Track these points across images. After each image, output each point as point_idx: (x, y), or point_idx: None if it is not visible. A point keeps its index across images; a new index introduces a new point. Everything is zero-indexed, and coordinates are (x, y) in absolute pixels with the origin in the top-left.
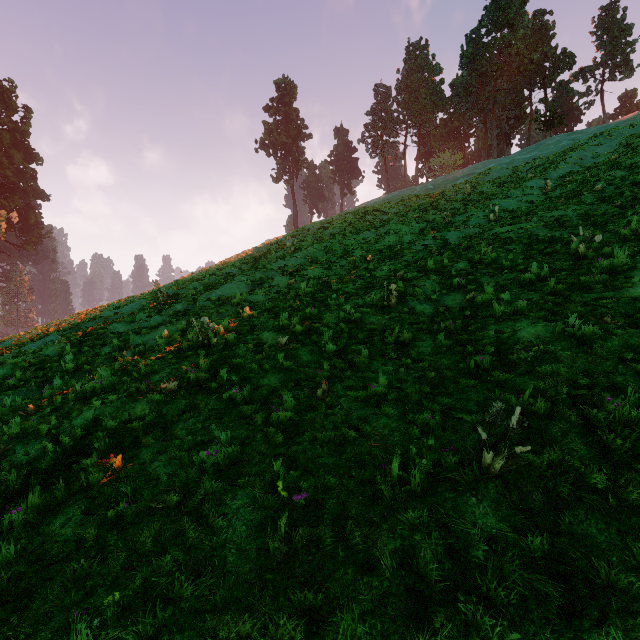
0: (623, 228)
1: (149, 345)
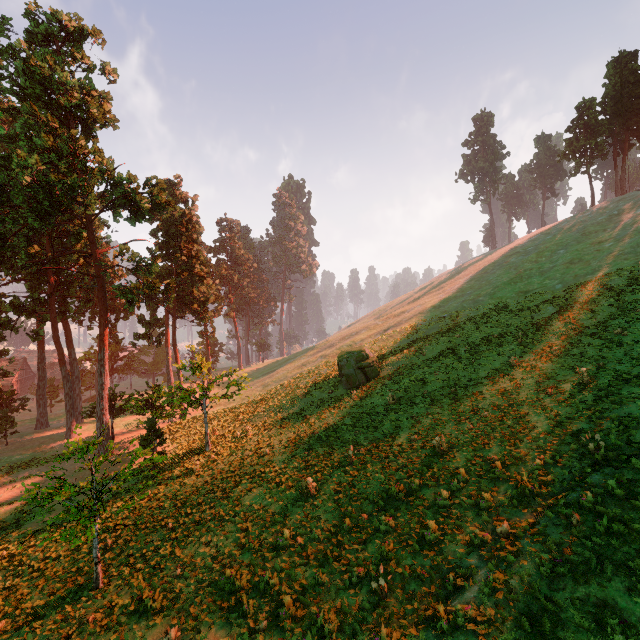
0: (632, 286)
1: (437, 329)
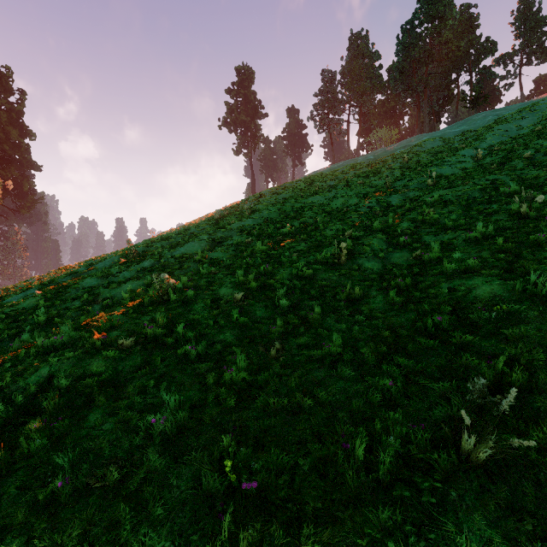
0: None
1: (116, 299)
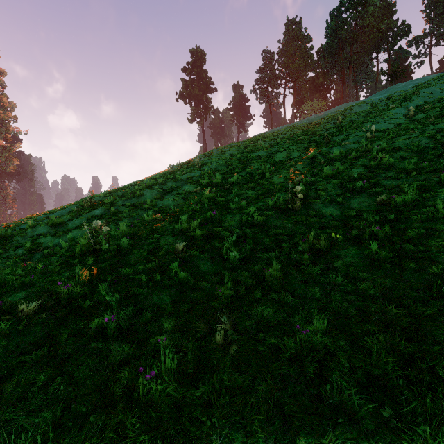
0: None
1: (58, 247)
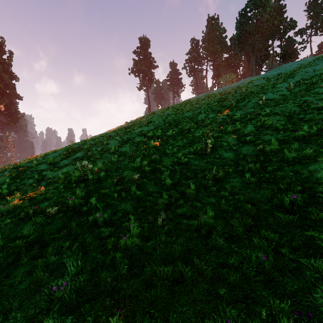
0: None
1: (56, 178)
